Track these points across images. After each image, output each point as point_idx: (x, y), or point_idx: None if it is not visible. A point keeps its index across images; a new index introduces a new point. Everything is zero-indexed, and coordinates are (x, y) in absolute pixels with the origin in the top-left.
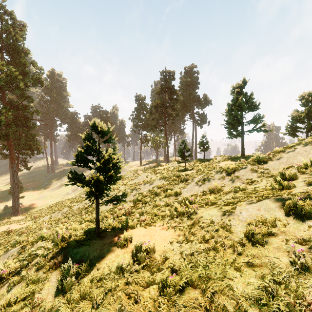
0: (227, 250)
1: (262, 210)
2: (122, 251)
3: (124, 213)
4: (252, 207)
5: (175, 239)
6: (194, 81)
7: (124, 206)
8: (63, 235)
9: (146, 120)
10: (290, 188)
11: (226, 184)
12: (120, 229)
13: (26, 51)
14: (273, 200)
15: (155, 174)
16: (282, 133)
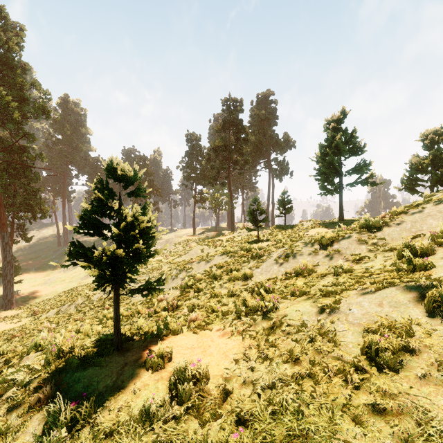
0: (334, 379)
1: (386, 306)
2: (154, 377)
3: (165, 307)
4: (368, 300)
5: (243, 354)
6: (270, 114)
7: (166, 297)
8: (60, 348)
9: (202, 170)
10: (426, 269)
11: (320, 262)
12: (154, 335)
13: (24, 67)
14: (402, 289)
15: (215, 247)
16: (397, 188)
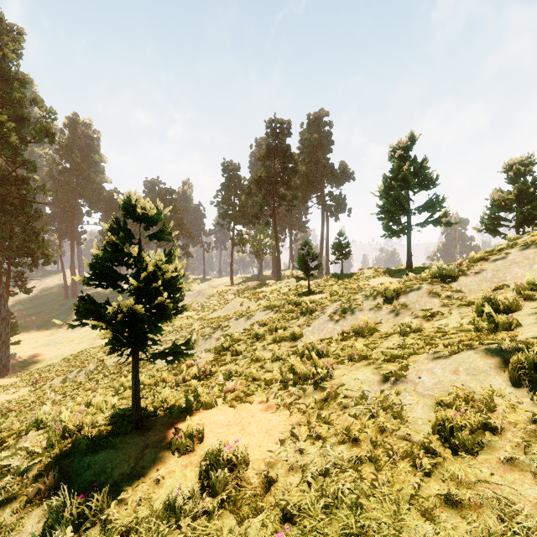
0: (400, 463)
1: (463, 374)
2: (182, 461)
3: (196, 374)
4: (441, 366)
5: (290, 432)
6: (324, 138)
7: (197, 362)
8: (65, 426)
9: (242, 206)
10: (511, 329)
11: (384, 319)
12: (182, 410)
13: (23, 79)
14: (482, 353)
15: (257, 300)
16: (476, 229)
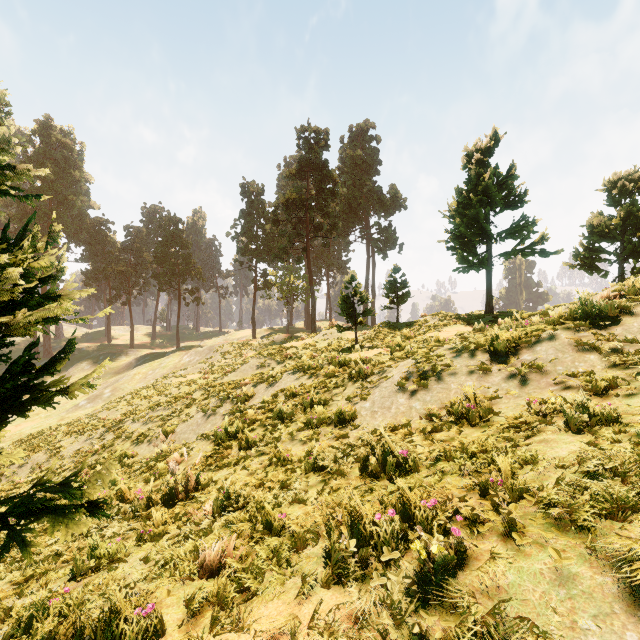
0: None
1: None
2: None
3: (172, 489)
4: None
5: None
6: (370, 156)
7: (172, 469)
8: None
9: (267, 239)
10: None
11: (501, 390)
12: None
13: None
14: None
15: (284, 358)
16: (568, 264)
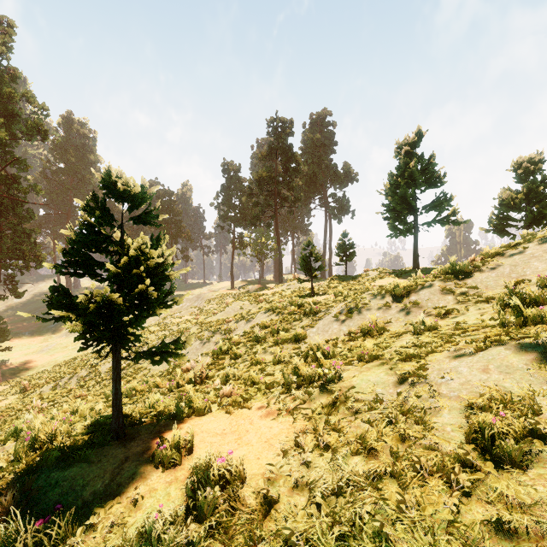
0: (431, 480)
1: (494, 372)
2: (165, 477)
3: (191, 379)
4: (467, 364)
5: (294, 442)
6: (327, 139)
7: (192, 365)
8: (36, 436)
9: (243, 208)
10: (543, 322)
11: (394, 318)
12: (172, 417)
13: (14, 74)
14: (514, 348)
15: (258, 303)
16: (484, 229)
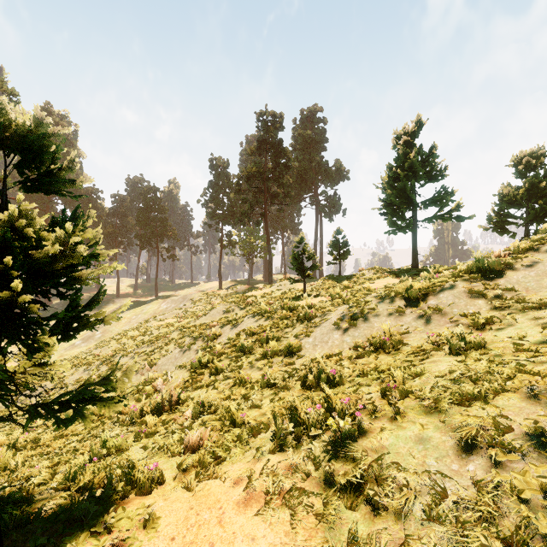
0: None
1: None
2: None
3: (159, 403)
4: None
5: None
6: (318, 135)
7: (159, 387)
8: None
9: (231, 205)
10: None
11: (411, 327)
12: (95, 500)
13: None
14: None
15: (245, 305)
16: (482, 227)
